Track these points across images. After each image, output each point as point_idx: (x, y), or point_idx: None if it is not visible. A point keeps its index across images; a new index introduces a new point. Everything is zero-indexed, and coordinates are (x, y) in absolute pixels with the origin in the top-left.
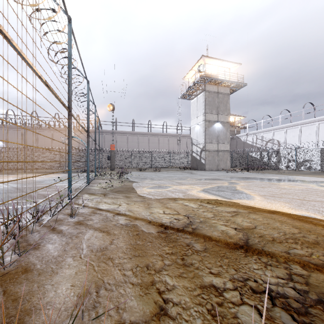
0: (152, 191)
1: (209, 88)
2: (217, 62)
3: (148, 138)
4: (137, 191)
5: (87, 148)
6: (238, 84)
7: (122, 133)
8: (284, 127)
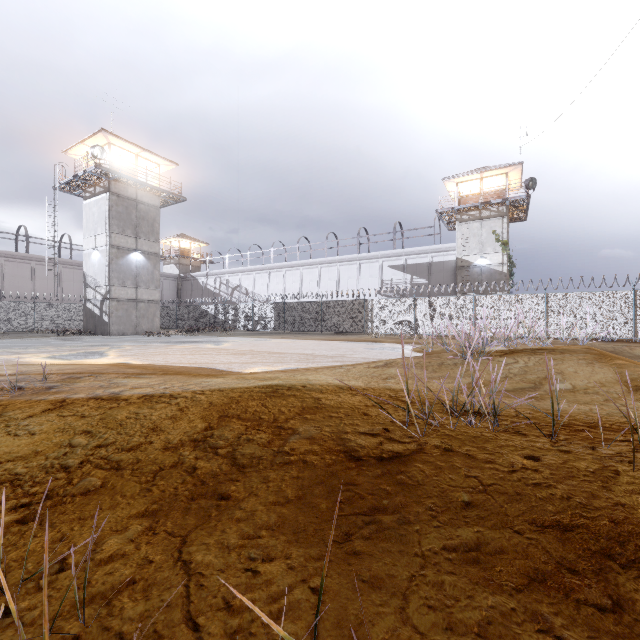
0: None
1: (119, 189)
2: (135, 148)
3: None
4: None
5: None
6: (172, 195)
7: None
8: (253, 270)
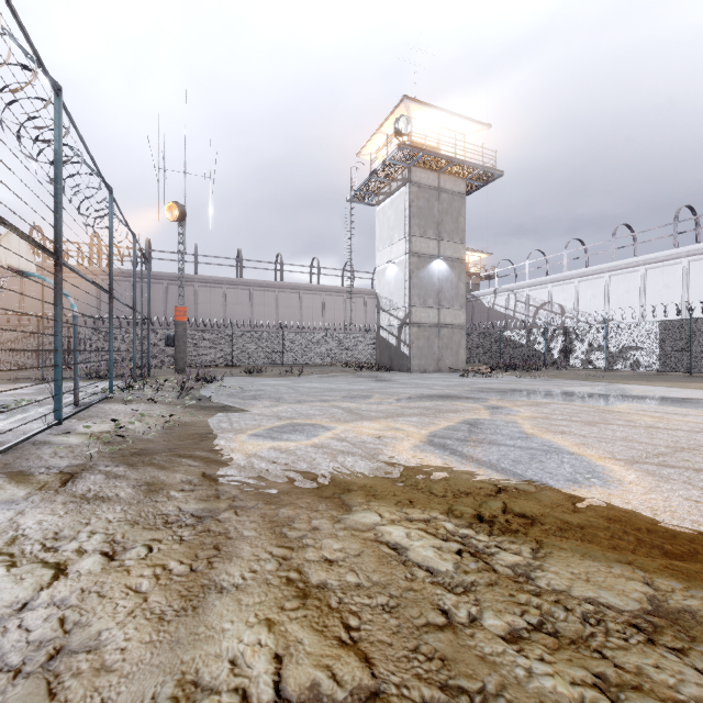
0: (262, 449)
1: (419, 177)
2: (439, 116)
3: (275, 295)
4: (210, 453)
5: (54, 304)
6: (484, 171)
7: (211, 283)
8: (574, 277)
